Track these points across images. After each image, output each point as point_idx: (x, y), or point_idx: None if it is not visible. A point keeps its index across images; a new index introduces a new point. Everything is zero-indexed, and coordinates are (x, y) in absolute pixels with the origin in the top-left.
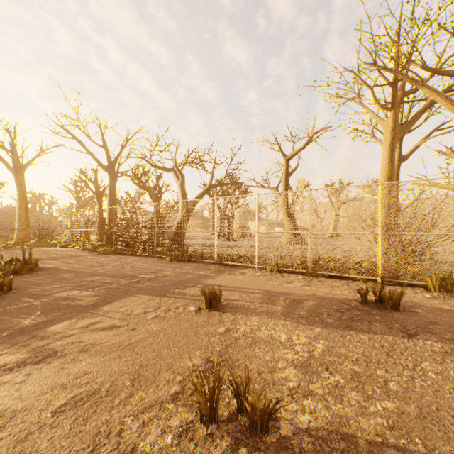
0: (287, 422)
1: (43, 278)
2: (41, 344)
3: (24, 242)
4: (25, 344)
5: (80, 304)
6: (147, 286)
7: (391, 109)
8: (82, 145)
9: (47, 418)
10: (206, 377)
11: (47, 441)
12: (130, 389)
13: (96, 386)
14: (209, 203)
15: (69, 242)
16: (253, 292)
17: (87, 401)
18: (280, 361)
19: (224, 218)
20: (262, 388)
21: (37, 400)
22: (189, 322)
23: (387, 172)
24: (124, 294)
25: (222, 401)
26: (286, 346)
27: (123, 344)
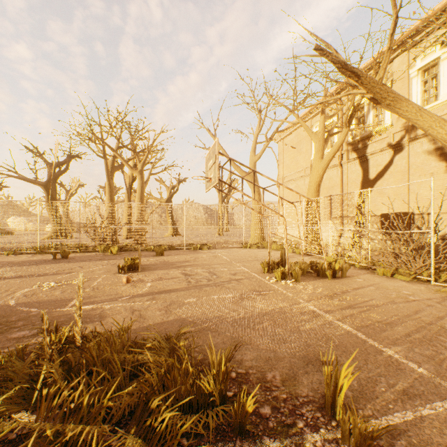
0: None
1: None
2: None
3: None
4: None
5: None
6: None
7: (104, 158)
8: None
9: None
10: None
11: None
12: None
13: None
14: None
15: None
16: None
17: None
18: None
19: None
20: None
21: None
22: None
23: (109, 191)
24: None
25: None
26: None
27: None
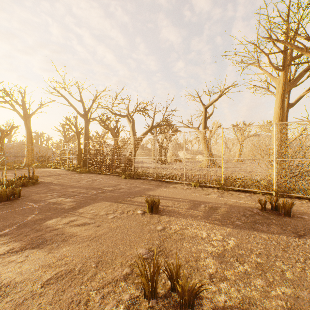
0: (208, 300)
1: (41, 189)
2: (37, 235)
3: (30, 165)
4: (27, 234)
5: (64, 207)
6: (108, 195)
7: (282, 70)
8: (67, 101)
9: (38, 288)
10: (148, 264)
11: (36, 306)
12: (95, 269)
13: (71, 266)
14: (151, 138)
15: (58, 165)
16: (182, 201)
17: (65, 277)
18: (202, 252)
19: (161, 149)
20: (189, 273)
21: (32, 275)
22: (136, 221)
23: (279, 115)
24: (93, 200)
25: (160, 282)
26: (206, 241)
27: (91, 236)
